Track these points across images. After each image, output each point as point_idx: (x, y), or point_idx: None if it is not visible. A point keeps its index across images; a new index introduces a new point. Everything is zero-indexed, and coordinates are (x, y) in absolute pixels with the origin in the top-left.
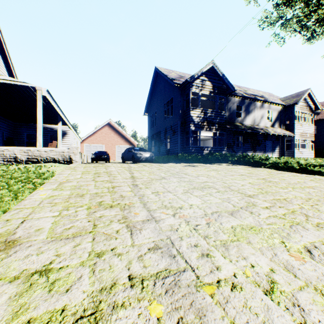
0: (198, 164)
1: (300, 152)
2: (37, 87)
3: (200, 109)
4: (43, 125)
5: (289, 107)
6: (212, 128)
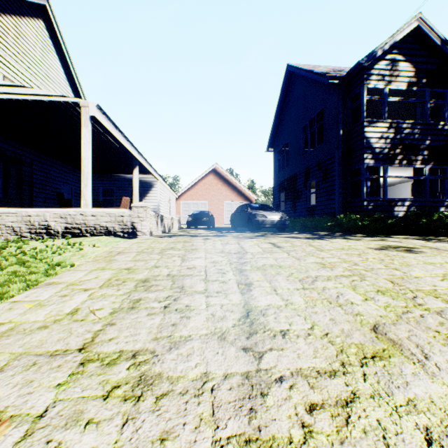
0: (411, 243)
1: None
2: (82, 102)
3: (386, 122)
4: (122, 175)
5: None
6: (414, 159)
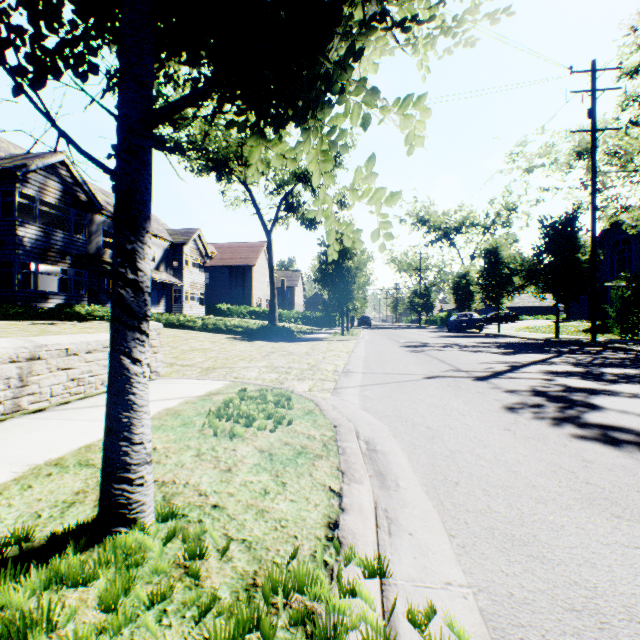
0: (55, 322)
1: (191, 306)
2: None
3: (39, 226)
4: None
5: (178, 247)
6: (63, 262)
